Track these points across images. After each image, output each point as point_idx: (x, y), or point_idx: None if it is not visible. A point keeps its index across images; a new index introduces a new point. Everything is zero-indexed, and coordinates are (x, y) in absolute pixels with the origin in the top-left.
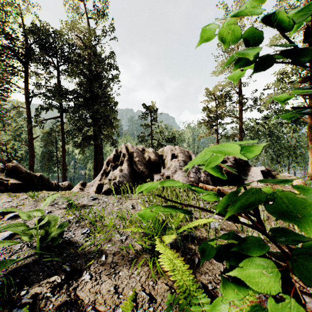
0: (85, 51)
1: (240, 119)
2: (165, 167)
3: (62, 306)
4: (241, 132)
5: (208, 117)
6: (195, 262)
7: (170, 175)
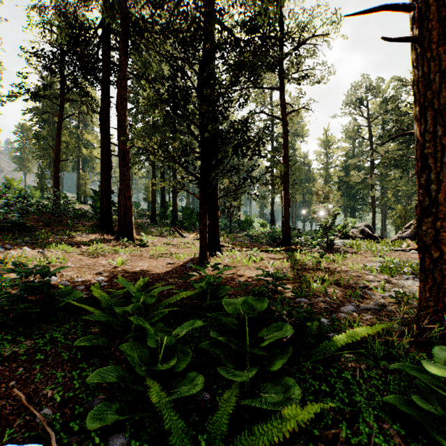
0: None
1: None
2: None
3: None
4: None
5: None
6: (347, 247)
7: None
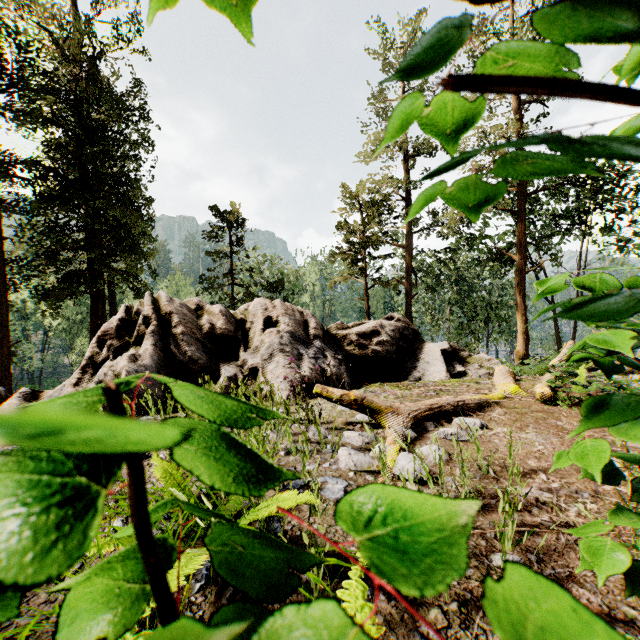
0: (63, 67)
1: (408, 250)
2: (250, 348)
3: None
4: (410, 275)
5: (350, 243)
6: None
7: (260, 365)
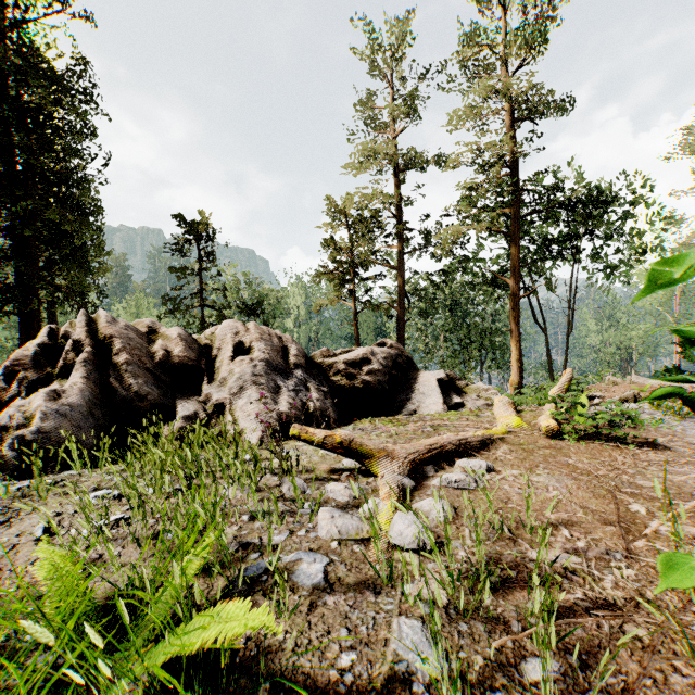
0: None
1: (401, 272)
2: (216, 380)
3: None
4: (402, 298)
5: (338, 262)
6: None
7: (227, 400)
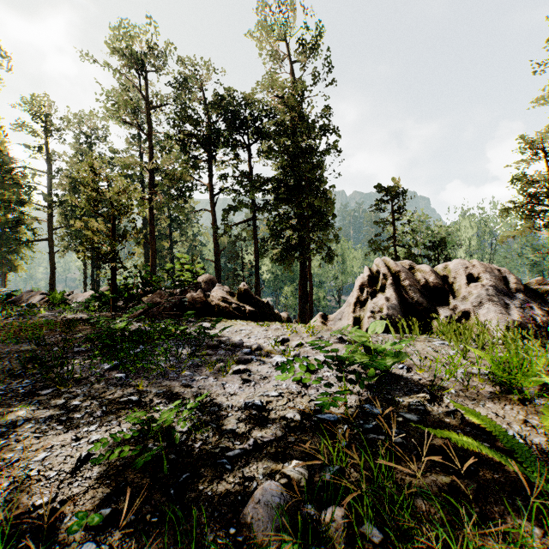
0: (288, 116)
1: None
2: (457, 297)
3: (455, 412)
4: None
5: (528, 196)
6: None
7: (470, 309)
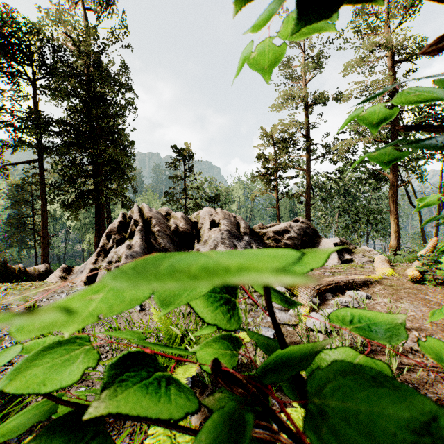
0: (79, 59)
1: (307, 172)
2: (201, 241)
3: None
4: (309, 190)
5: (266, 168)
6: None
7: None
